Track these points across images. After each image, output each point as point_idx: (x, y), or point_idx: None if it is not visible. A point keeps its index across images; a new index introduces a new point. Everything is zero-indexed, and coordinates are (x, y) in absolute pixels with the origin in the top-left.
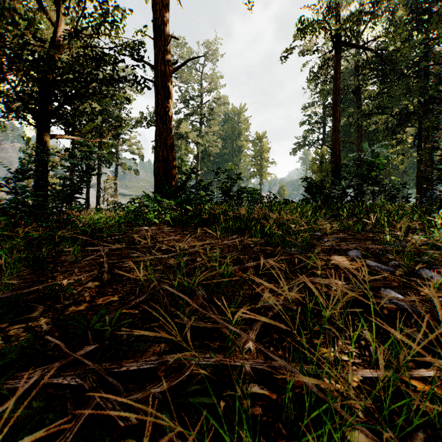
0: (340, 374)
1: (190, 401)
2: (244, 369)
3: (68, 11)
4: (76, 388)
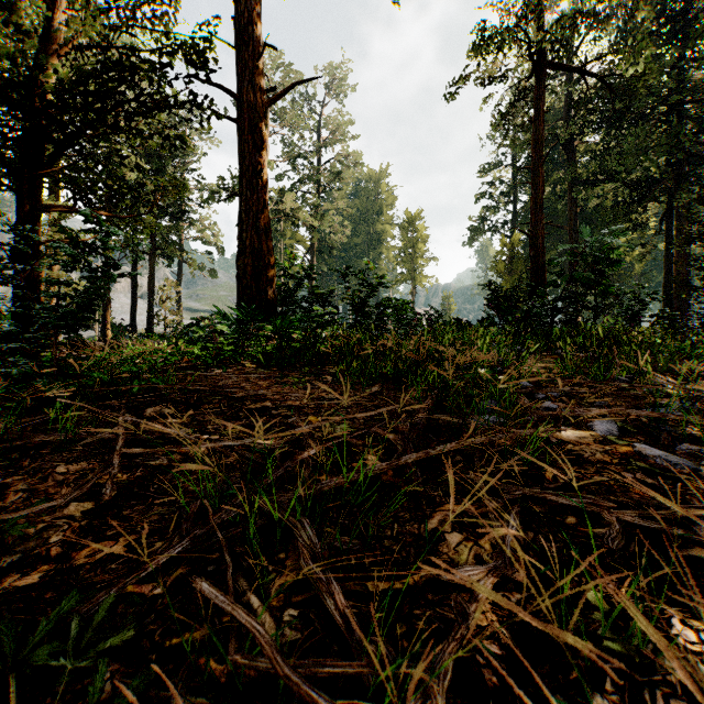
0: None
1: None
2: None
3: None
4: None
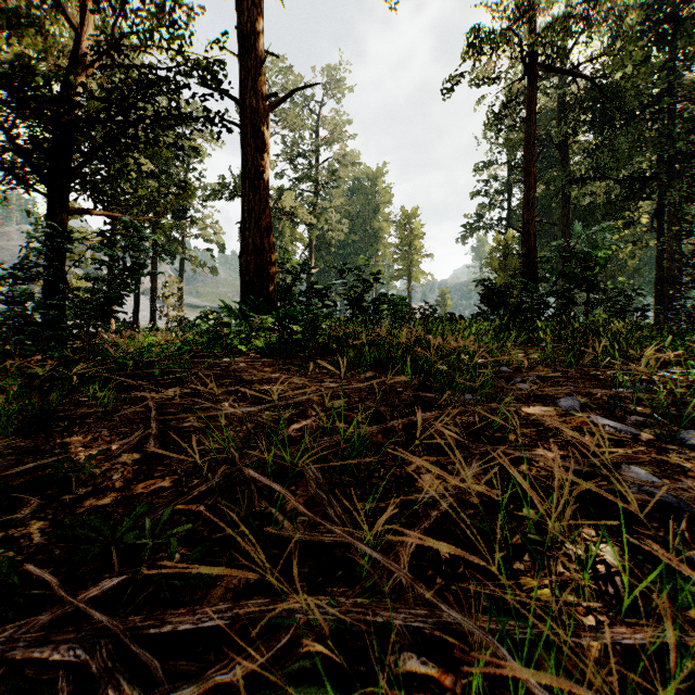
0: (571, 639)
1: (291, 694)
2: (392, 636)
3: (97, 6)
4: (79, 663)
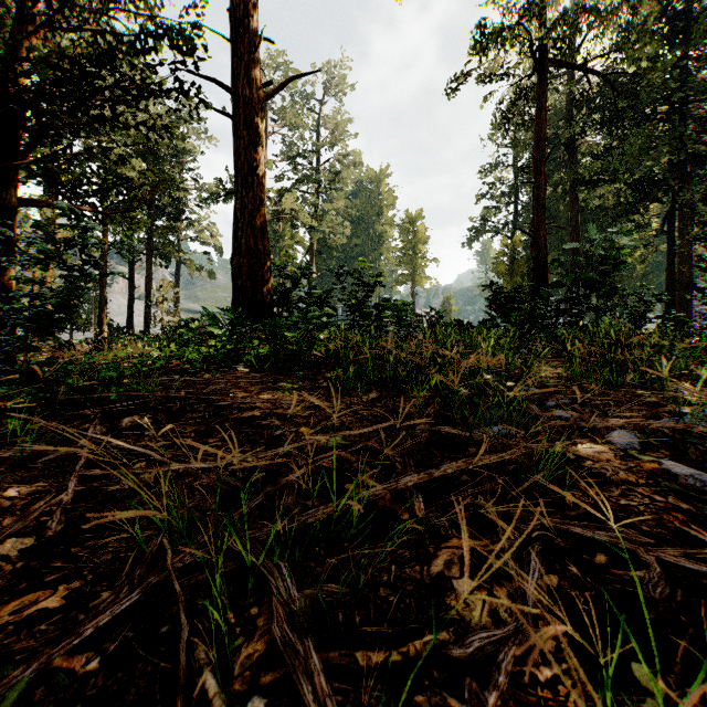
0: None
1: None
2: None
3: None
4: None
